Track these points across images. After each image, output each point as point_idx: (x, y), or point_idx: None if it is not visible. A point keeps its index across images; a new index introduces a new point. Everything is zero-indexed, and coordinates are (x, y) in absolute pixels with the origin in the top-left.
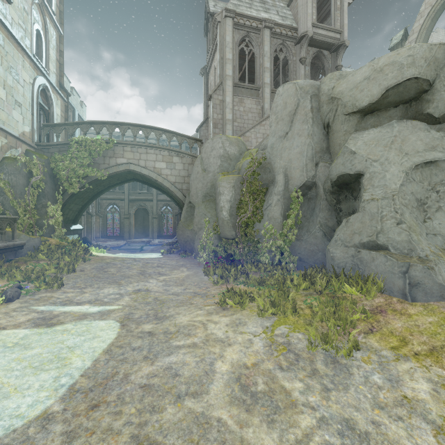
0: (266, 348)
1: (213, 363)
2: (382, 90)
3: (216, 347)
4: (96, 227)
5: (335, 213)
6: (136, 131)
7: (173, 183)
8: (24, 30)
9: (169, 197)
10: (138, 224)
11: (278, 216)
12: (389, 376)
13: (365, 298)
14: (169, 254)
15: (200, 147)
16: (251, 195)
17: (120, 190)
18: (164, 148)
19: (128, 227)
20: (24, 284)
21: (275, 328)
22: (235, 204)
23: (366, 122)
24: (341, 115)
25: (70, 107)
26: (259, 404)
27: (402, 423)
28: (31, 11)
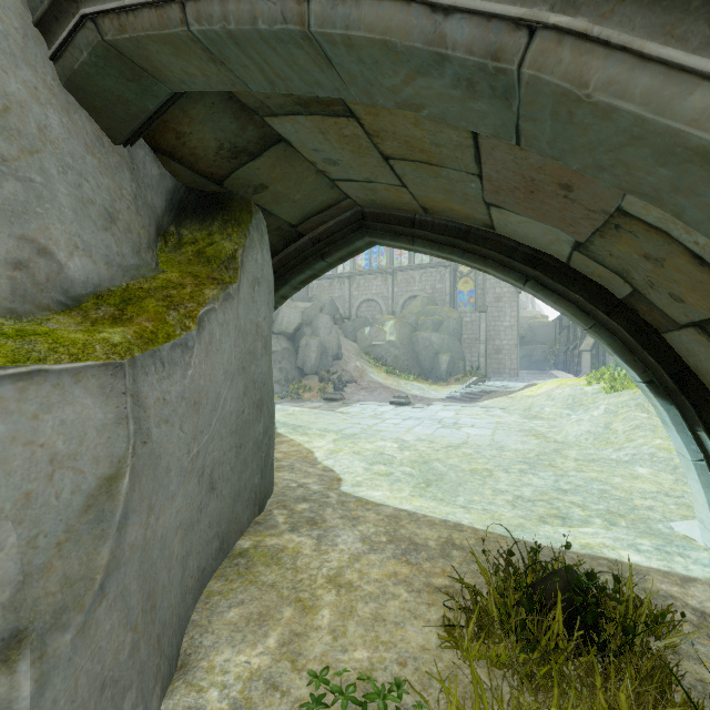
0: None
1: None
2: None
3: None
4: None
5: None
6: None
7: None
8: None
9: None
10: None
11: None
12: None
13: None
14: None
15: None
16: None
17: None
18: None
19: None
20: None
21: None
22: None
23: None
24: None
25: None
26: None
27: None
28: None
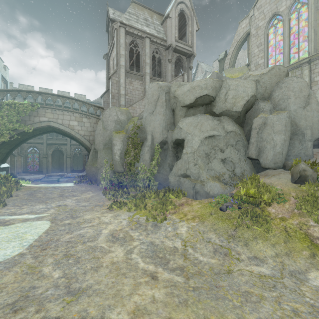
0: (127, 223)
1: (101, 230)
2: (194, 97)
3: (104, 225)
4: (18, 164)
5: (176, 158)
6: (55, 98)
7: (83, 136)
8: None
9: (80, 144)
10: (55, 161)
11: (148, 159)
12: (174, 227)
13: (177, 200)
14: (80, 183)
15: (102, 112)
16: (133, 146)
17: (39, 136)
18: (76, 112)
19: (47, 164)
20: None
21: (134, 216)
22: (123, 151)
23: (189, 112)
24: (179, 106)
25: None
26: (119, 240)
27: (172, 241)
28: None
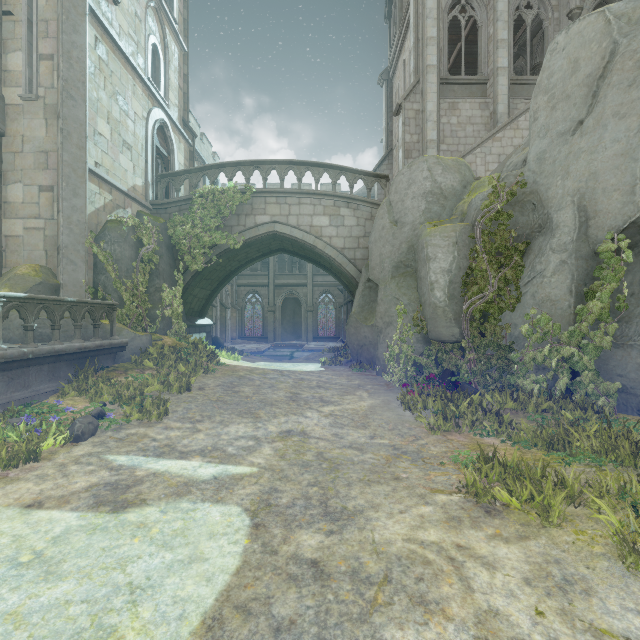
0: None
1: None
2: None
3: None
4: (232, 323)
5: None
6: (284, 171)
7: (340, 251)
8: (136, 44)
9: (332, 275)
10: (287, 320)
11: (562, 296)
12: None
13: None
14: (333, 365)
15: (385, 188)
16: (492, 257)
17: (263, 272)
18: (326, 194)
19: (274, 324)
20: (110, 409)
21: None
22: (458, 277)
23: None
24: None
25: (200, 160)
26: None
27: None
28: (145, 17)
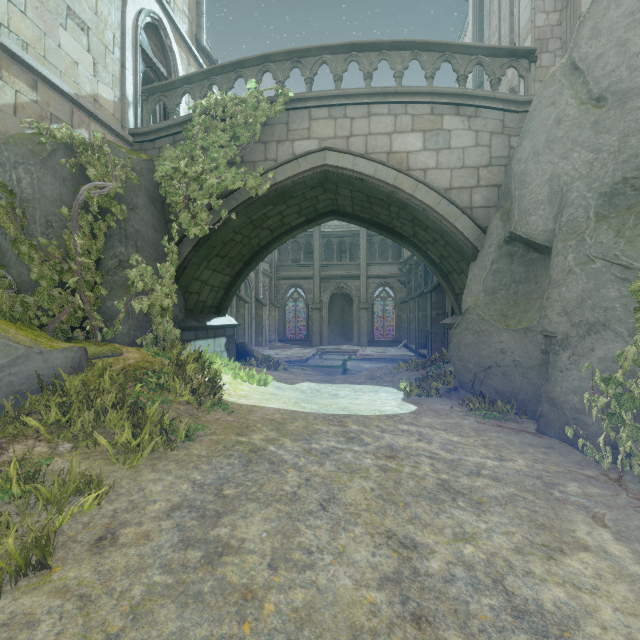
0: None
1: None
2: None
3: None
4: (271, 323)
5: None
6: (341, 64)
7: (443, 194)
8: None
9: (413, 248)
10: (334, 320)
11: None
12: None
13: None
14: (424, 395)
15: (526, 76)
16: None
17: (306, 262)
18: (418, 92)
19: (319, 324)
20: None
21: None
22: None
23: None
24: None
25: None
26: None
27: None
28: None
